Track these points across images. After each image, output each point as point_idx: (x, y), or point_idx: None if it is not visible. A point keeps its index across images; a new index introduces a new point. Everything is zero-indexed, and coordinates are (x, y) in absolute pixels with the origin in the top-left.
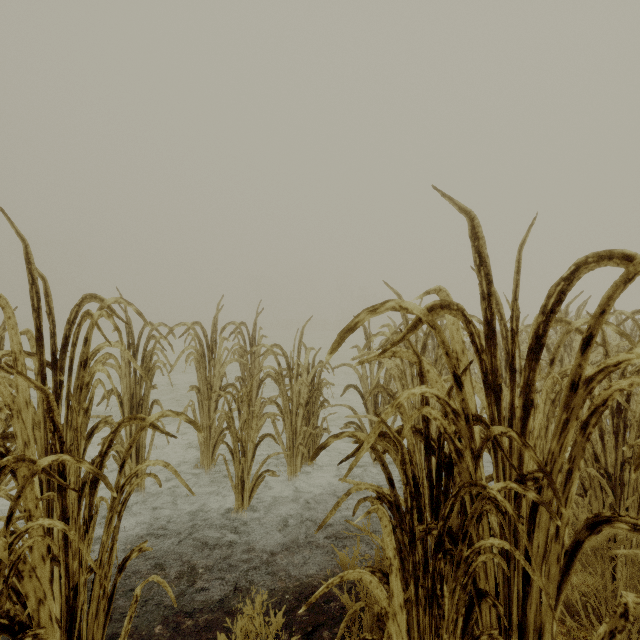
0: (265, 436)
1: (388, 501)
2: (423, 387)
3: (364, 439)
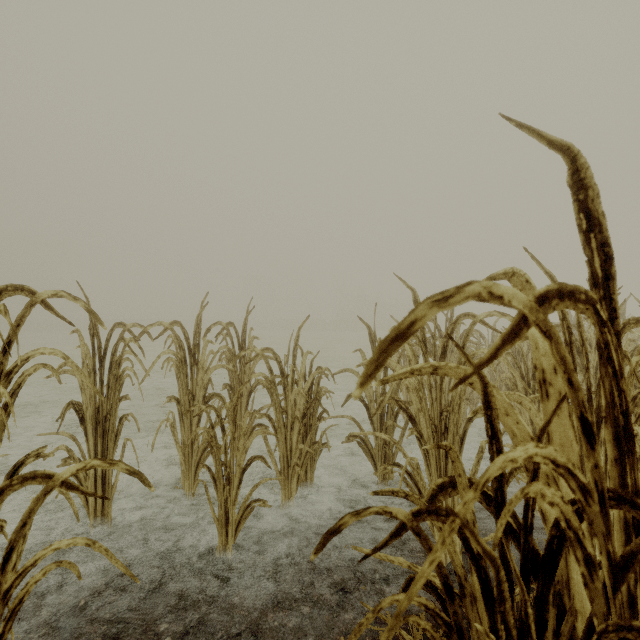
0: (254, 458)
1: (445, 622)
2: (531, 445)
3: (404, 518)
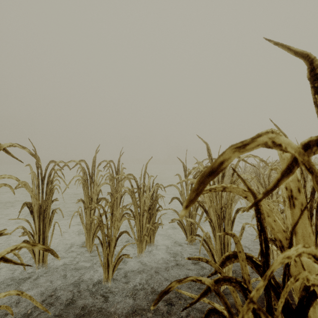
0: (122, 232)
1: None
2: (300, 246)
3: (209, 283)
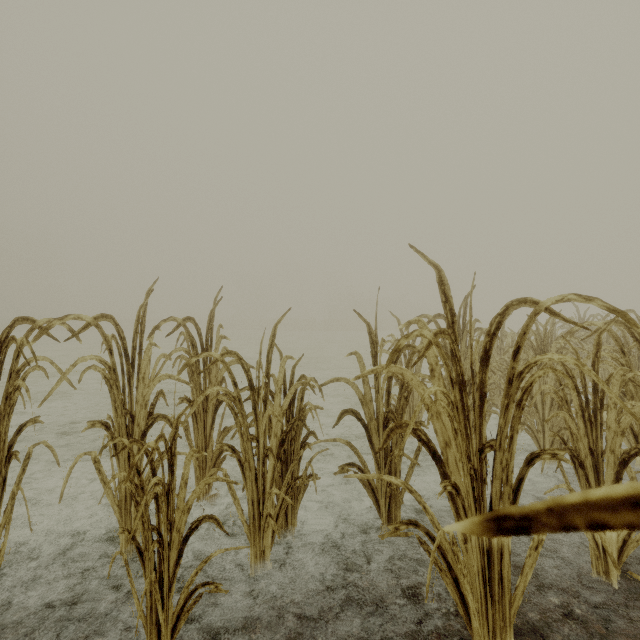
0: (201, 519)
1: None
2: None
3: None
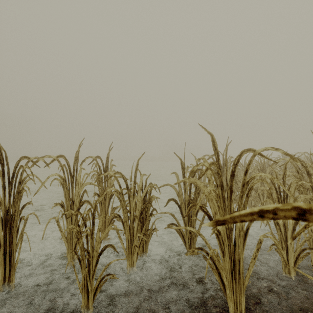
0: (106, 246)
1: None
2: None
3: None
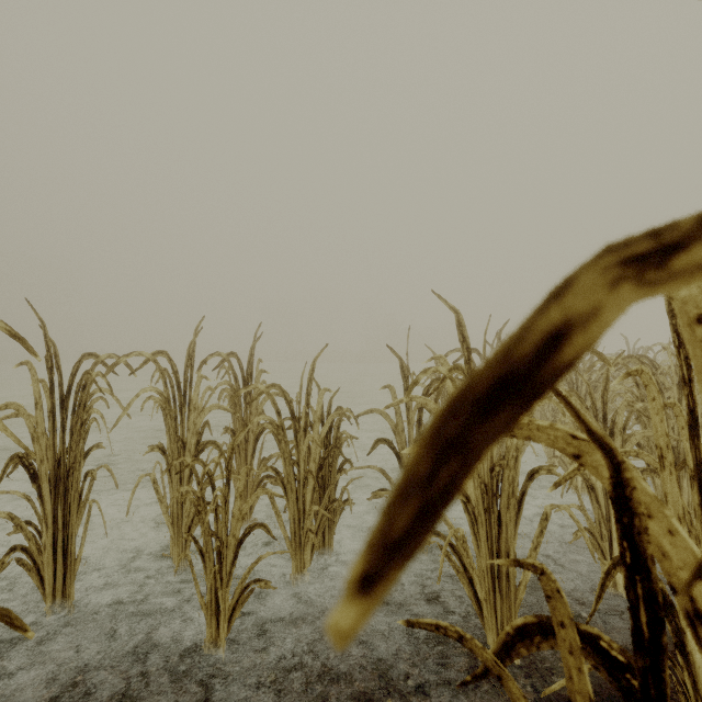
0: (253, 527)
1: None
2: None
3: None
